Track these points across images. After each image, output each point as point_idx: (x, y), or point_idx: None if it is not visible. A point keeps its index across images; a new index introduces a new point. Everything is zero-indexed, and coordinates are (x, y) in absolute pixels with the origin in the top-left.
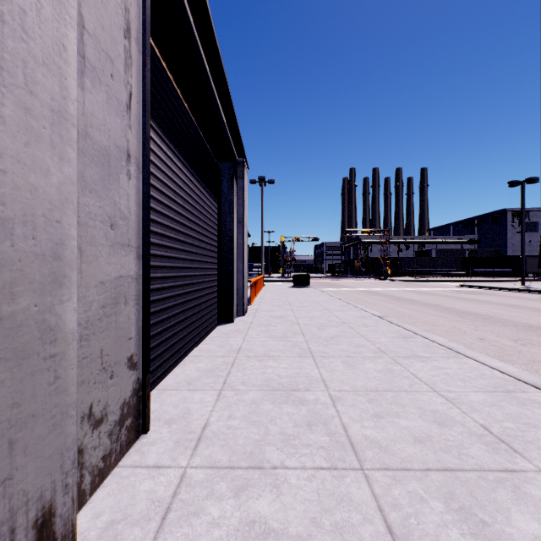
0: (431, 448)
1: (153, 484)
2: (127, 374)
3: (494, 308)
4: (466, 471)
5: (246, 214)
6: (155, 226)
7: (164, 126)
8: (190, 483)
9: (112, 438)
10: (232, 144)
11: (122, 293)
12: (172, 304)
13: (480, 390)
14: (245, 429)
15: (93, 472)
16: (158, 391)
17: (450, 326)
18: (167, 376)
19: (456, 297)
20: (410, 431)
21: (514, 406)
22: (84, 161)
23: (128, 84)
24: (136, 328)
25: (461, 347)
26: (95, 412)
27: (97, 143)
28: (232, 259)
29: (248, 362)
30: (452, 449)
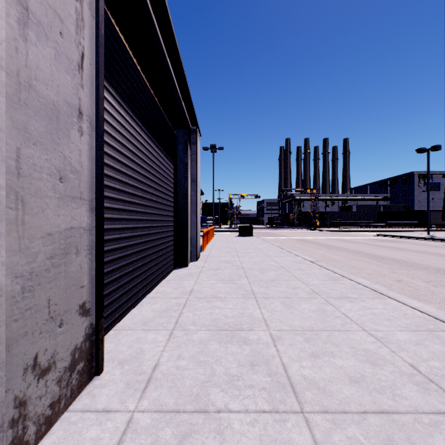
0: (366, 389)
1: (99, 431)
2: (78, 321)
3: (407, 254)
4: (401, 413)
5: (198, 174)
6: (113, 182)
7: (122, 93)
8: (136, 429)
9: (61, 384)
10: (187, 114)
11: (73, 244)
12: (130, 252)
13: (405, 329)
14: (192, 370)
15: (38, 421)
16: (115, 332)
17: (371, 270)
18: (125, 317)
19: (374, 245)
20: (345, 371)
21: (437, 344)
22: (27, 113)
23: (79, 45)
24: (89, 276)
25: (384, 289)
26: (40, 361)
27: (43, 96)
28: (187, 213)
29: (199, 303)
30: (386, 389)
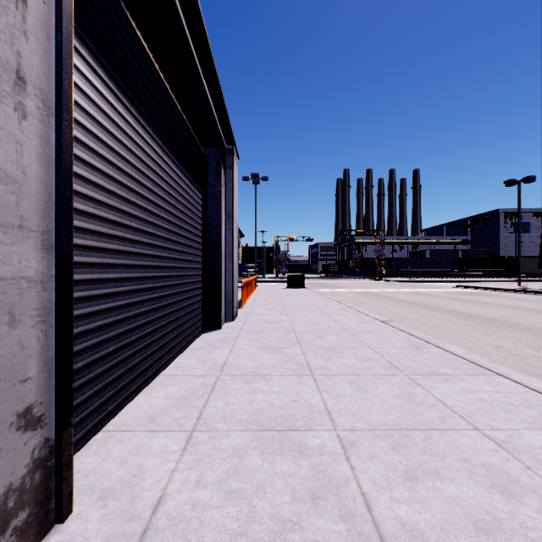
0: None
1: None
2: (15, 441)
3: (499, 311)
4: None
5: (236, 208)
6: (103, 210)
7: (120, 80)
8: None
9: None
10: (220, 127)
11: (1, 307)
12: (133, 313)
13: (534, 427)
14: (218, 509)
15: None
16: (106, 434)
17: (459, 332)
18: (125, 408)
19: (456, 299)
20: (464, 508)
21: None
22: None
23: None
24: (41, 360)
25: (486, 361)
26: None
27: None
28: (220, 258)
29: (233, 384)
30: None
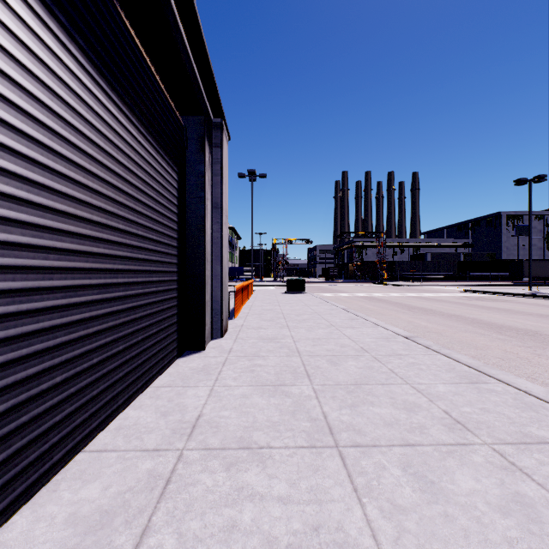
0: None
1: None
2: None
3: (528, 320)
4: None
5: (226, 198)
6: None
7: None
8: None
9: None
10: (203, 90)
11: None
12: (1, 360)
13: None
14: None
15: None
16: None
17: (499, 349)
18: None
19: (472, 305)
20: None
21: None
22: None
23: None
24: None
25: None
26: None
27: None
28: (202, 259)
29: (204, 473)
30: None
